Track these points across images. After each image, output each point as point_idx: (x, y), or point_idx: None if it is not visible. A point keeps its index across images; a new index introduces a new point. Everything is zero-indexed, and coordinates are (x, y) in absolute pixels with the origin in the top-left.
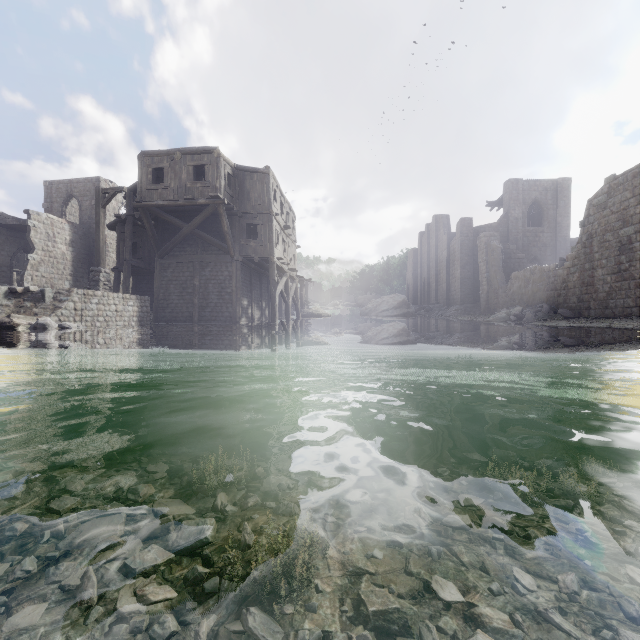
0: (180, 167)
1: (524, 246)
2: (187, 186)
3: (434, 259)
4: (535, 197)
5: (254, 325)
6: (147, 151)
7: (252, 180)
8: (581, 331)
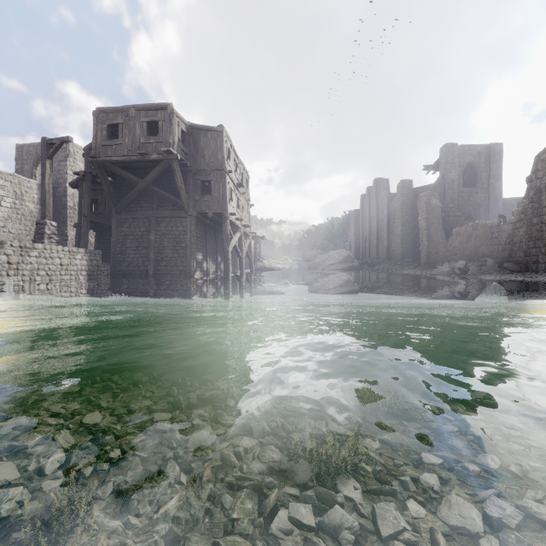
0: (134, 123)
1: (459, 205)
2: (141, 142)
3: (375, 218)
4: (469, 160)
5: (209, 278)
6: (102, 108)
7: (206, 138)
8: (539, 285)
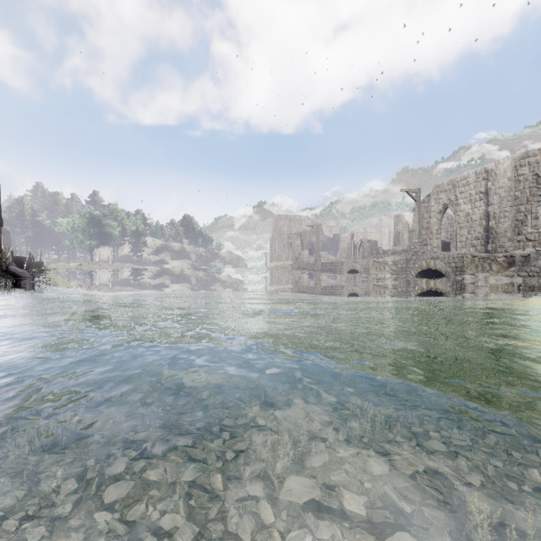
0: None
1: None
2: None
3: None
4: None
5: None
6: None
7: None
8: None
